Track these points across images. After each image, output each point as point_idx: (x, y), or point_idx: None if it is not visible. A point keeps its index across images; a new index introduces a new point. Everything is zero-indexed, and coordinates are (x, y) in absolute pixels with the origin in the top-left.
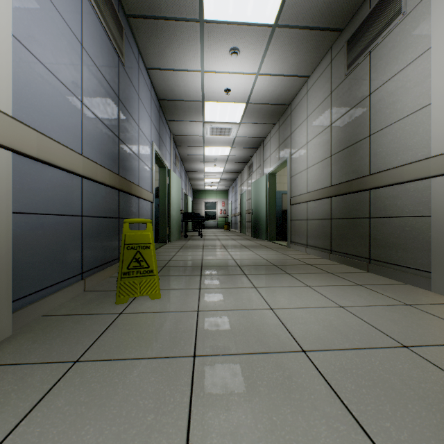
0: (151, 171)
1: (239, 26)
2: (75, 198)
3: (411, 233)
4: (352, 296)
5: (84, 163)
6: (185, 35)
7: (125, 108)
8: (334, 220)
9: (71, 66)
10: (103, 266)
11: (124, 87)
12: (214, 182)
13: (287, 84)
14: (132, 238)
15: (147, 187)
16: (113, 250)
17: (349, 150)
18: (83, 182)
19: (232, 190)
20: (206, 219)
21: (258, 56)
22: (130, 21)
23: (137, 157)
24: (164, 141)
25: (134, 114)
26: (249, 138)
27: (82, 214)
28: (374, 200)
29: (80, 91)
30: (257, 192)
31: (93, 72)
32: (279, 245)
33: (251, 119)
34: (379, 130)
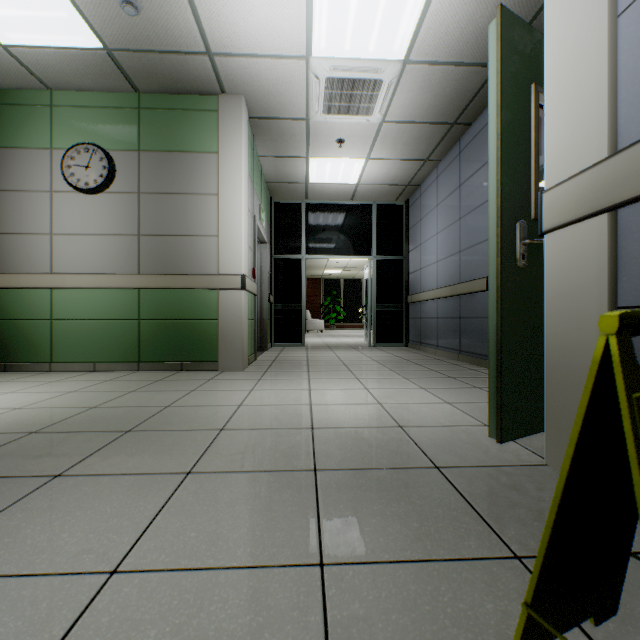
0: None
1: None
2: None
3: None
4: None
5: None
6: None
7: None
8: None
9: None
10: None
11: None
12: None
13: None
14: None
15: None
16: None
17: None
18: None
19: None
20: None
21: None
22: None
23: None
24: None
25: None
26: None
27: None
28: None
29: None
30: None
31: None
32: None
33: None
34: None
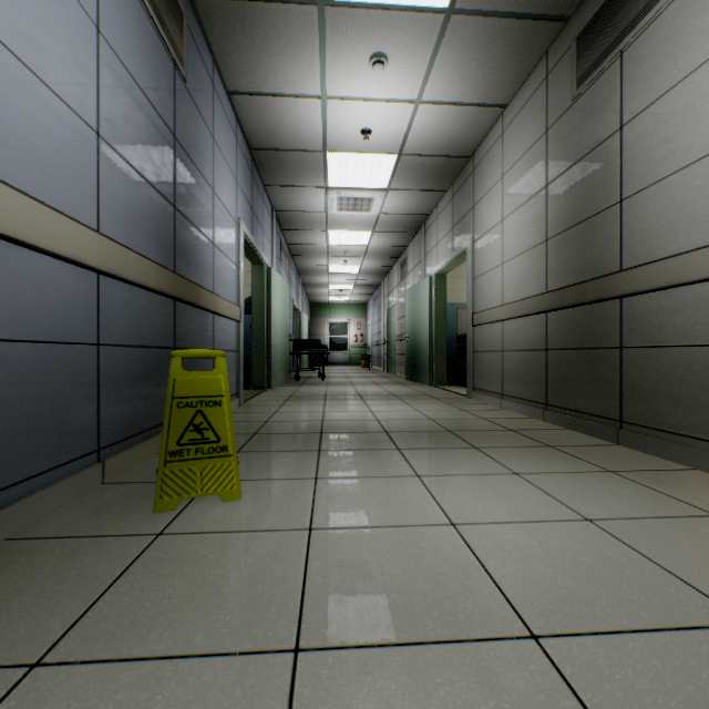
0: (237, 268)
1: (387, 13)
2: (83, 312)
3: (704, 376)
4: (603, 496)
5: (100, 246)
6: (293, 30)
7: (187, 156)
8: (551, 351)
9: (73, 64)
10: (144, 435)
11: (186, 119)
12: (345, 290)
13: (468, 120)
14: (188, 386)
15: (229, 296)
16: (163, 406)
17: (580, 228)
18: (101, 281)
19: (373, 303)
20: (331, 350)
21: (419, 69)
22: (197, 3)
23: (210, 244)
24: (260, 219)
25: (206, 169)
26: (402, 215)
27: (98, 340)
28: (631, 315)
29: (95, 113)
30: (416, 305)
31: (122, 82)
32: (452, 393)
33: (406, 183)
34: (639, 189)
